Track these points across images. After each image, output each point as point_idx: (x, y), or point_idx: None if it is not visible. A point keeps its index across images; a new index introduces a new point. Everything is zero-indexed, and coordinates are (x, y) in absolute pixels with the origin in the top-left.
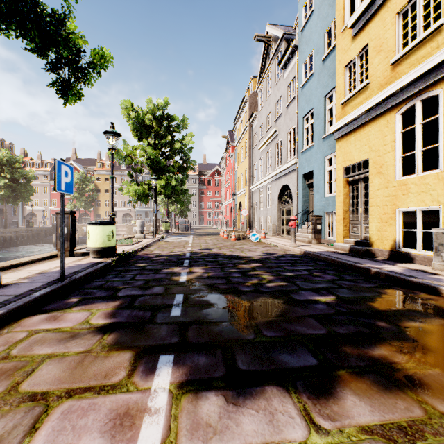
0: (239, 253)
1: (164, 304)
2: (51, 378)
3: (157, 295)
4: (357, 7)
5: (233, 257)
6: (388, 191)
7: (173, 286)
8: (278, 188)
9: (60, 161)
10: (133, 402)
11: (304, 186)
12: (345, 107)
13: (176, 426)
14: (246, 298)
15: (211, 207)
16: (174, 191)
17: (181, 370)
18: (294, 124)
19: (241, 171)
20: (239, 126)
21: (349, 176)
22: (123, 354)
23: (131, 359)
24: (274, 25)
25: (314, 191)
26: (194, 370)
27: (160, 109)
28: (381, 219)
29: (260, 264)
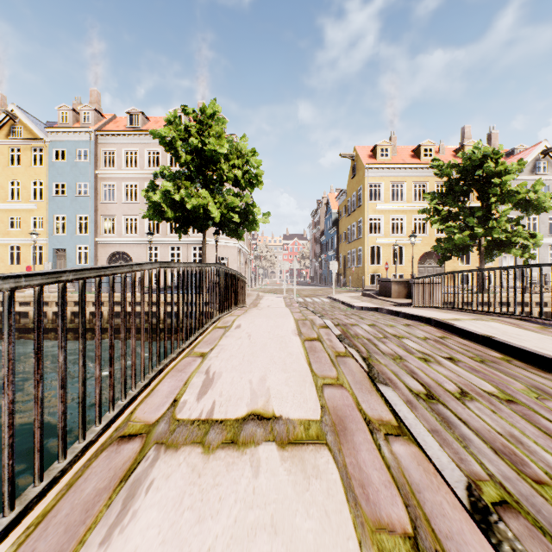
0: None
1: None
2: None
3: None
4: None
5: None
6: (6, 268)
7: None
8: None
9: None
10: None
11: None
12: None
13: None
14: None
15: None
16: None
17: None
18: None
19: None
20: None
21: None
22: None
23: None
24: None
25: None
26: None
27: None
28: None
29: None
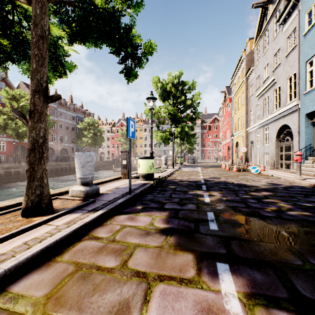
0: (245, 182)
1: (201, 219)
2: (144, 262)
3: (193, 210)
4: None
5: (241, 185)
6: None
7: (202, 205)
8: (276, 128)
9: (129, 118)
10: (211, 300)
11: (307, 124)
12: None
13: None
14: (273, 223)
15: (211, 146)
16: (186, 135)
17: (241, 281)
18: (295, 70)
19: (238, 116)
20: (236, 81)
21: None
22: (186, 254)
23: (194, 260)
24: None
25: None
26: (254, 284)
27: (176, 79)
28: None
29: (270, 193)
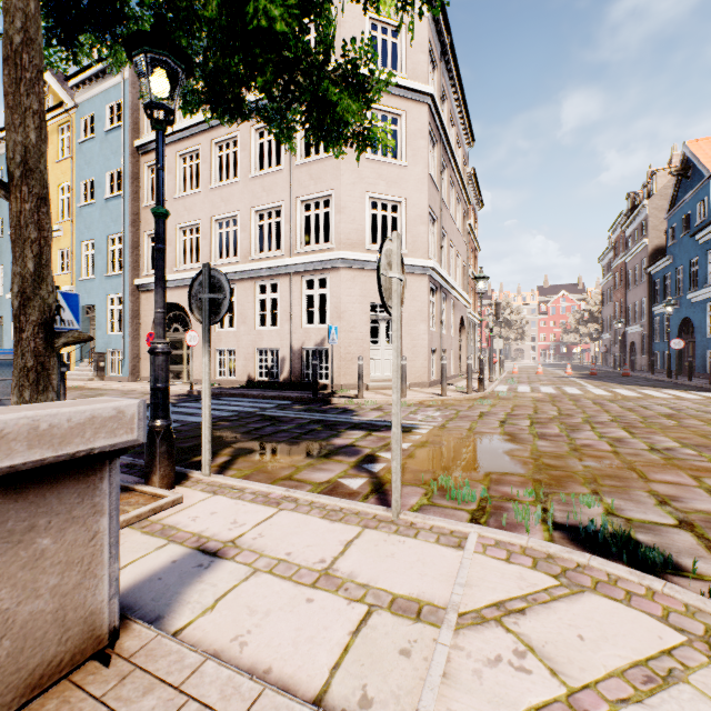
0: None
1: None
2: None
3: None
4: None
5: None
6: None
7: None
8: None
9: None
10: None
11: None
12: None
13: None
14: None
15: None
16: None
17: None
18: None
19: None
20: None
21: None
22: None
23: None
24: None
25: (5, 334)
26: None
27: None
28: None
29: None
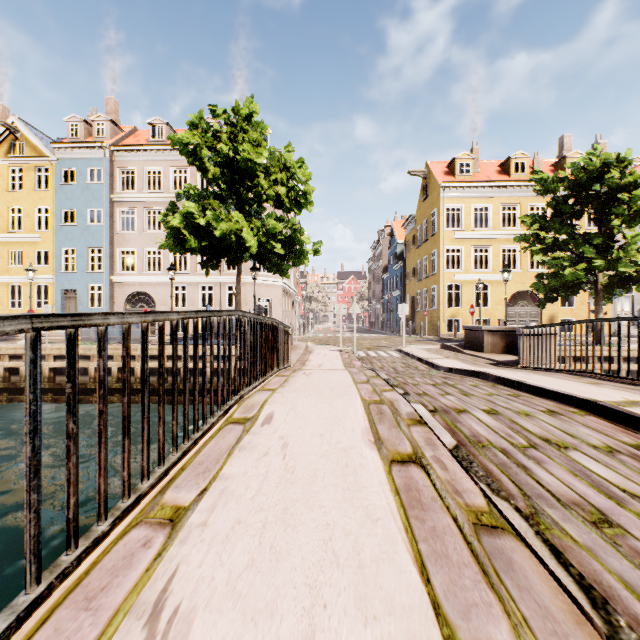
0: None
1: None
2: None
3: None
4: None
5: None
6: (6, 312)
7: None
8: None
9: None
10: None
11: None
12: None
13: None
14: None
15: None
16: None
17: None
18: None
19: None
20: None
21: None
22: None
23: None
24: None
25: None
26: None
27: None
28: None
29: None
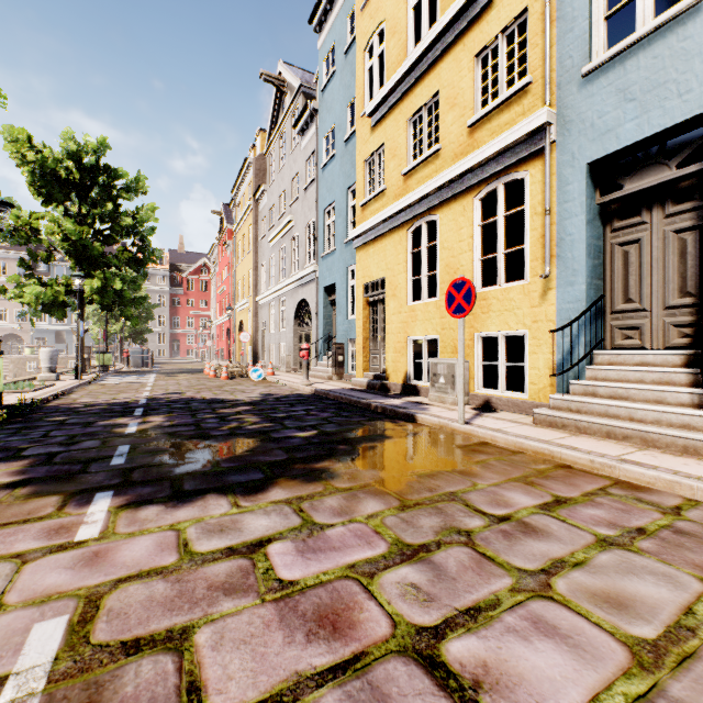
0: (227, 396)
1: (102, 456)
2: None
3: (90, 449)
4: (376, 94)
5: (216, 401)
6: (401, 317)
7: (116, 438)
8: (295, 303)
9: None
10: (68, 522)
11: (325, 303)
12: (364, 211)
13: (115, 525)
14: (215, 441)
15: (195, 326)
16: (120, 298)
17: (122, 499)
18: (314, 216)
19: (243, 271)
20: (240, 201)
21: (369, 296)
22: (47, 498)
23: (59, 500)
24: (290, 65)
25: (336, 311)
26: (137, 497)
27: (91, 154)
28: (396, 349)
29: (250, 407)
